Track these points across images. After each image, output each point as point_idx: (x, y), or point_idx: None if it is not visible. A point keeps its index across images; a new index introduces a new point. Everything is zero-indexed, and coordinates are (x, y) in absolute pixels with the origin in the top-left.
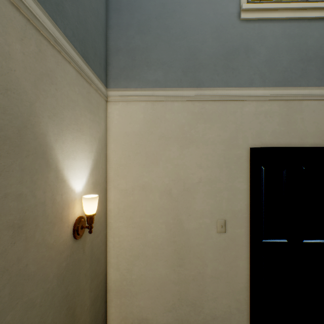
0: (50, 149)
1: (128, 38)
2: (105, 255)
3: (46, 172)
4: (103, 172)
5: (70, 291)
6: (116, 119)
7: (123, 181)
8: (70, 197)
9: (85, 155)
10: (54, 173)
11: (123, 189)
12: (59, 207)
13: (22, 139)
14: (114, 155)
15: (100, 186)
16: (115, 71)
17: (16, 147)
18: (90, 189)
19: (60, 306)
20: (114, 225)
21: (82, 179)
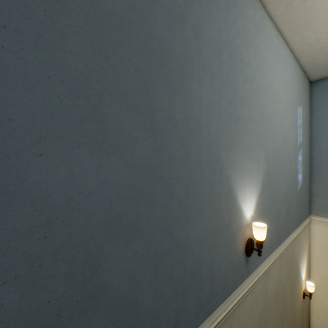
0: (299, 269)
1: (326, 188)
2: (309, 305)
3: (298, 278)
4: (308, 262)
5: (301, 319)
6: (316, 233)
7: (322, 269)
8: (301, 282)
9: (304, 261)
10: (299, 276)
11: (322, 274)
12: (300, 288)
13: (296, 272)
14: (315, 252)
15: (308, 270)
16: (315, 205)
17: (296, 275)
18: (305, 275)
19: (300, 323)
20: (315, 292)
21: (304, 272)
